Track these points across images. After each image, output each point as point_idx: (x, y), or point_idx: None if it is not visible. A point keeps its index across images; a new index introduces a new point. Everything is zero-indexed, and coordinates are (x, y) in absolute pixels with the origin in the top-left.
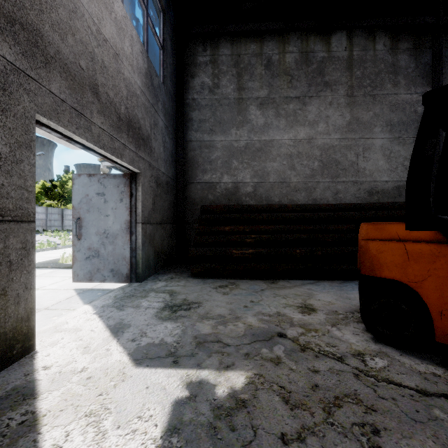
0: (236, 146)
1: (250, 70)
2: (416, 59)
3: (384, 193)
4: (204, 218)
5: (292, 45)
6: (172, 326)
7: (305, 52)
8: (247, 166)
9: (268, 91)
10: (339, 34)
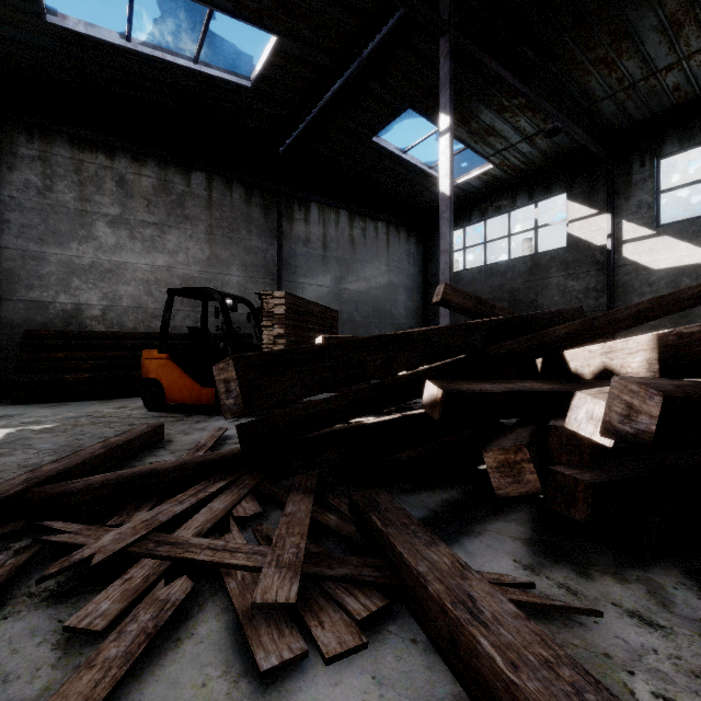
0: (79, 263)
1: (98, 182)
2: (266, 215)
3: (240, 324)
4: (29, 345)
5: (149, 170)
6: None
7: (164, 181)
8: (94, 287)
9: (121, 210)
10: (200, 174)
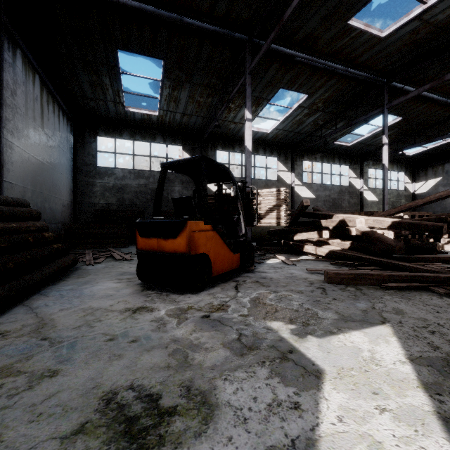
0: None
1: None
2: None
3: None
4: None
5: None
6: (230, 385)
7: None
8: None
9: None
10: None
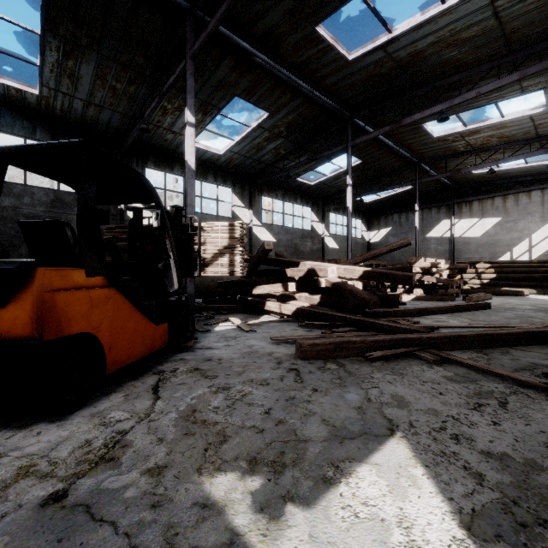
0: None
1: None
2: None
3: None
4: None
5: None
6: None
7: None
8: None
9: None
10: None
